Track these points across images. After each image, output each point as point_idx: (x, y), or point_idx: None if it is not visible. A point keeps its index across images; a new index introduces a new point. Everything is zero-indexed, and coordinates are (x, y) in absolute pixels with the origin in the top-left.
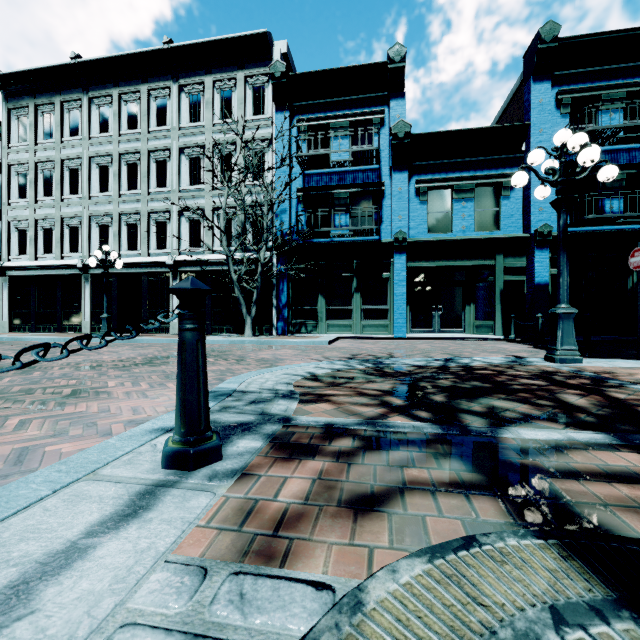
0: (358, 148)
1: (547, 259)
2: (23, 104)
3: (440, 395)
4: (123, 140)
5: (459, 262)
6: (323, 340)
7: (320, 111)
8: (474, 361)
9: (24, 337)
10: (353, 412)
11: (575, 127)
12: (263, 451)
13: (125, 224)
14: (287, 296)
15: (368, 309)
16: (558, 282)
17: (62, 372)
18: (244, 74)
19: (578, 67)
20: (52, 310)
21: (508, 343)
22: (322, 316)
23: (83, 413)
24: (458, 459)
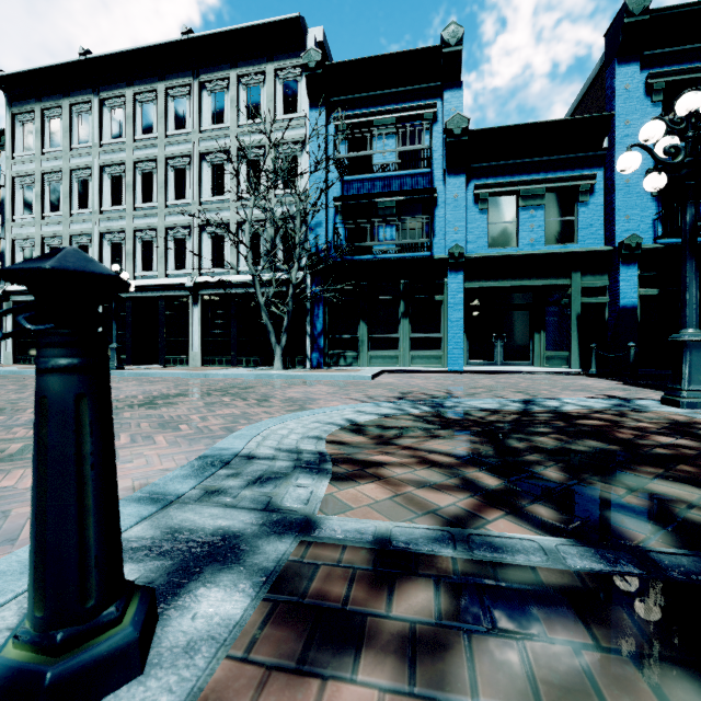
0: (406, 147)
1: (635, 277)
2: (28, 108)
3: (552, 467)
4: (138, 146)
5: (527, 281)
6: (365, 374)
7: (361, 107)
8: (565, 404)
9: (23, 370)
10: (421, 504)
11: (669, 118)
12: (247, 627)
13: (140, 241)
14: (323, 322)
15: (418, 337)
16: (683, 299)
17: (32, 417)
18: (274, 67)
19: (673, 45)
20: None
21: (588, 378)
22: (364, 346)
23: (6, 490)
24: (691, 672)
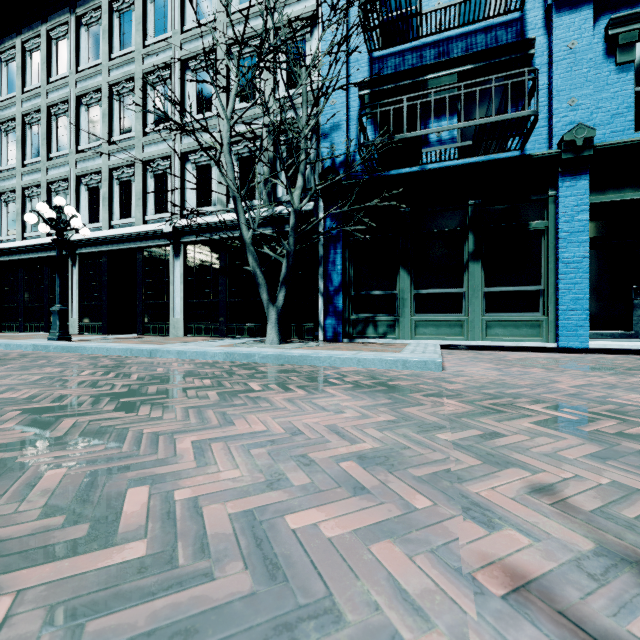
0: None
1: None
2: (10, 44)
3: None
4: (114, 65)
5: None
6: (428, 358)
7: None
8: None
9: None
10: None
11: None
12: None
13: (117, 182)
14: (342, 273)
15: (496, 293)
16: None
17: None
18: None
19: None
20: (39, 304)
21: None
22: (405, 307)
23: None
24: None
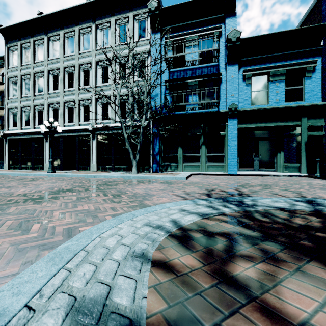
0: (205, 49)
1: None
2: (15, 44)
3: None
4: (65, 59)
5: (274, 123)
6: (182, 176)
7: (179, 31)
8: None
9: (5, 173)
10: None
11: None
12: None
13: (67, 108)
14: (159, 148)
15: (210, 156)
16: None
17: None
18: (133, 14)
19: None
20: (29, 157)
21: (315, 179)
22: (181, 160)
23: None
24: None
